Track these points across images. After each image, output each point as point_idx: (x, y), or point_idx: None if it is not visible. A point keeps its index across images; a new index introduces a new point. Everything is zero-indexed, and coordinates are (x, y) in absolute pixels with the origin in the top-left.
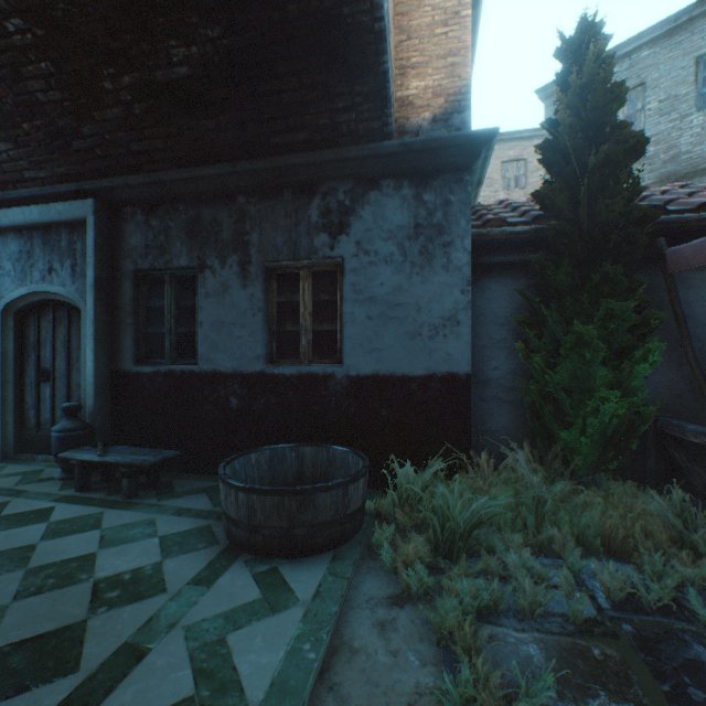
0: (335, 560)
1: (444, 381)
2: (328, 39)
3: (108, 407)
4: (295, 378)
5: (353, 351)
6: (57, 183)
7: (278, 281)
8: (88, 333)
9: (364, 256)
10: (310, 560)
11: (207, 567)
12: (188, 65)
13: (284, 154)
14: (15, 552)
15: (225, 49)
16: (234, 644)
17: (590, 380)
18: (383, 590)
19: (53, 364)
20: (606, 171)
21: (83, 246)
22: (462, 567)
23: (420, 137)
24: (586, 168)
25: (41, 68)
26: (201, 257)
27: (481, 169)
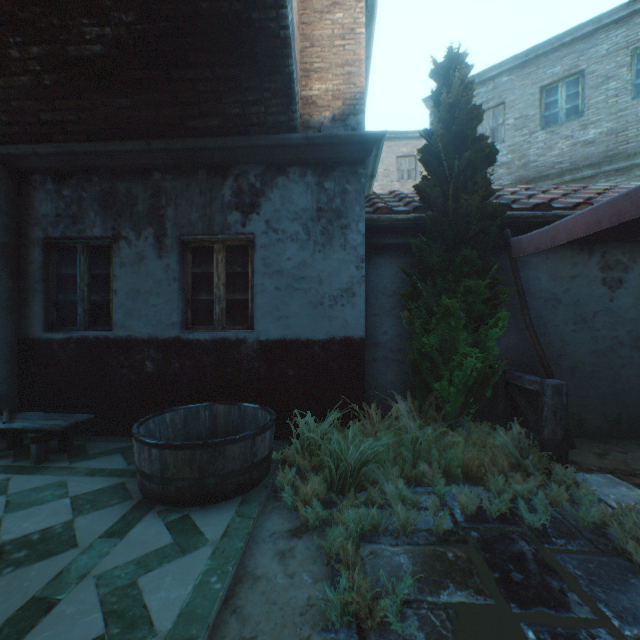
0: (244, 504)
1: (342, 344)
2: (238, 38)
3: (15, 374)
4: (209, 343)
5: (263, 318)
6: None
7: (193, 254)
8: None
9: (273, 234)
10: (220, 506)
11: (120, 520)
12: (101, 44)
13: (198, 137)
14: None
15: (140, 34)
16: (145, 585)
17: (456, 341)
18: (285, 525)
19: None
20: (467, 174)
21: None
22: (352, 499)
23: (322, 133)
24: (453, 170)
25: None
26: (116, 228)
27: (373, 164)
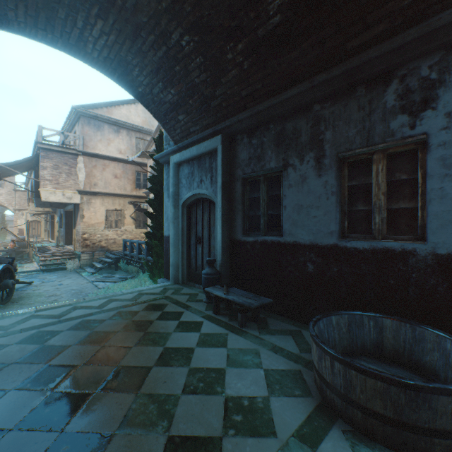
0: None
1: None
2: None
3: (228, 261)
4: (367, 252)
5: (441, 228)
6: (204, 131)
7: (349, 168)
8: (218, 216)
9: None
10: None
11: (307, 422)
12: (279, 13)
13: (358, 54)
14: (184, 351)
15: None
16: None
17: None
18: None
19: (202, 234)
20: None
21: (215, 164)
22: None
23: None
24: None
25: (196, 62)
26: (284, 159)
27: None
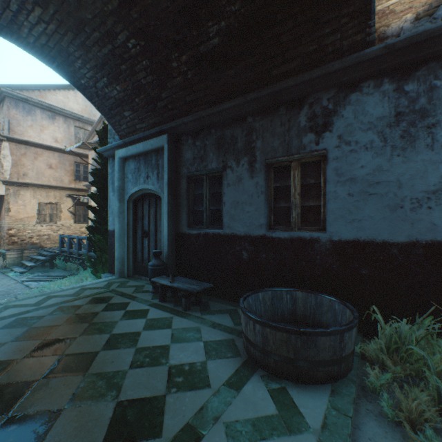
0: (334, 395)
1: (427, 248)
2: None
3: (174, 253)
4: (287, 241)
5: (335, 221)
6: (150, 129)
7: (274, 172)
8: (164, 211)
9: (345, 146)
10: (312, 389)
11: (235, 374)
12: (218, 36)
13: (280, 81)
14: (131, 335)
15: (242, 16)
16: None
17: None
18: (388, 440)
19: (148, 228)
20: None
21: (162, 162)
22: None
23: (404, 35)
24: None
25: (143, 65)
26: (224, 161)
27: None
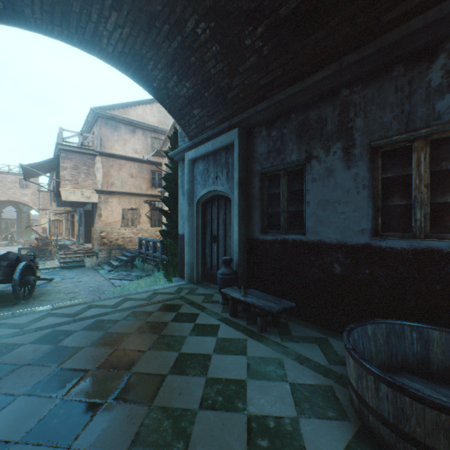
0: None
1: None
2: None
3: (245, 261)
4: (407, 253)
5: None
6: (219, 125)
7: (382, 158)
8: (235, 214)
9: None
10: None
11: None
12: None
13: (397, 27)
14: (201, 357)
15: None
16: None
17: None
18: None
19: (217, 232)
20: None
21: (232, 160)
22: None
23: None
24: None
25: (212, 52)
26: (307, 151)
27: None
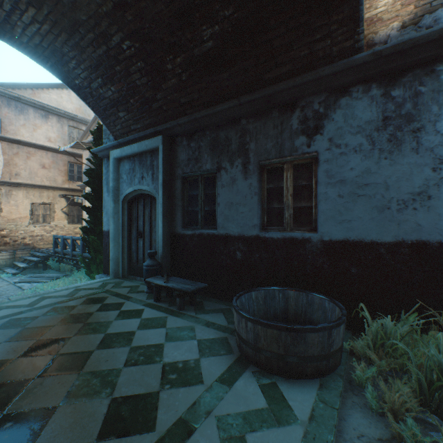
0: (322, 389)
1: (413, 247)
2: None
3: (169, 253)
4: (280, 241)
5: (326, 221)
6: (145, 130)
7: (267, 174)
8: (159, 211)
9: (335, 149)
10: (301, 383)
11: (227, 370)
12: (212, 40)
13: (273, 84)
14: (126, 334)
15: (235, 20)
16: None
17: None
18: (371, 430)
19: (143, 228)
20: None
21: (157, 163)
22: None
23: (390, 43)
24: None
25: (138, 66)
26: (218, 162)
27: None
